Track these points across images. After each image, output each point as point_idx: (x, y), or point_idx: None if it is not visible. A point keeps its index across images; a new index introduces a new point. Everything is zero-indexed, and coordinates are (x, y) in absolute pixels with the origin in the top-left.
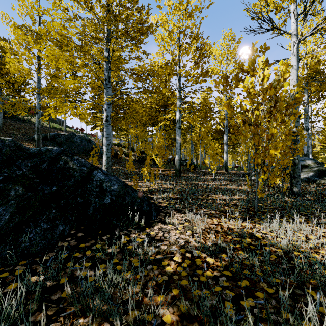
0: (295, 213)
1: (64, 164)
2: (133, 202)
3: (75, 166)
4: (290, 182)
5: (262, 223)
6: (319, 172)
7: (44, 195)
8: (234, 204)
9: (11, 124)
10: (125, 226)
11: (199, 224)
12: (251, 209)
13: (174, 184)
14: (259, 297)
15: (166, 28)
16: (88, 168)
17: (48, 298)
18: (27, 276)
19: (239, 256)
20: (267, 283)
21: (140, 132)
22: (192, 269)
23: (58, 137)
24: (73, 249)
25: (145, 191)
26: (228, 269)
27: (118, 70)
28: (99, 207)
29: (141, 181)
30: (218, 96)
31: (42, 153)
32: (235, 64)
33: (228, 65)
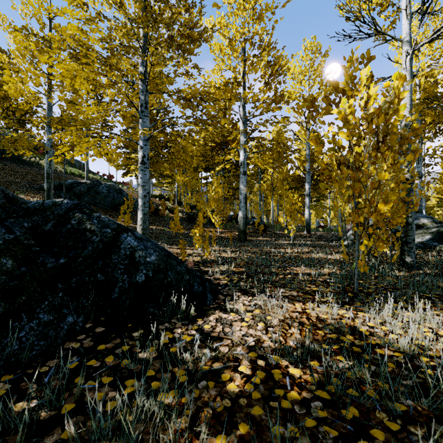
0: (412, 295)
1: (78, 225)
2: (179, 280)
3: (94, 227)
4: (401, 249)
5: (367, 311)
6: (438, 235)
7: (45, 271)
8: (323, 281)
9: (13, 168)
10: (167, 316)
11: (275, 312)
12: (349, 288)
13: (237, 251)
14: (377, 438)
15: (226, 34)
16: (113, 231)
17: (39, 441)
18: (10, 401)
19: (338, 366)
20: (386, 413)
21: (190, 179)
22: (268, 386)
23: (77, 186)
24: (86, 353)
25: (196, 262)
26: (324, 388)
27: (159, 92)
28: (128, 288)
29: (192, 247)
30: (302, 126)
31: (46, 208)
32: (321, 86)
33: (311, 87)
